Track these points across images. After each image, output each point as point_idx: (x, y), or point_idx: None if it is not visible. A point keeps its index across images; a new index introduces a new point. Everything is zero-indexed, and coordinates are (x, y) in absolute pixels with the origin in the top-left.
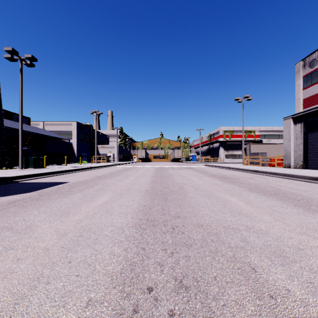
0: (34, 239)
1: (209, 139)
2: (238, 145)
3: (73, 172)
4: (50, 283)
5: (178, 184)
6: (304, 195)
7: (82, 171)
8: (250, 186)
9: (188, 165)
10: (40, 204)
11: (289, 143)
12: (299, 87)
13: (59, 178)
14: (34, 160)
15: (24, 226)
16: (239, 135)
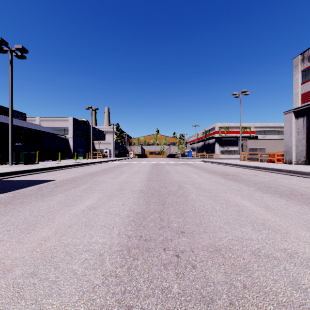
0: None
1: (204, 135)
2: (233, 141)
3: (65, 168)
4: None
5: (176, 182)
6: None
7: (75, 167)
8: (258, 185)
9: (184, 161)
10: (6, 210)
11: (291, 138)
12: (298, 81)
13: (47, 175)
14: (25, 155)
15: None
16: (235, 131)
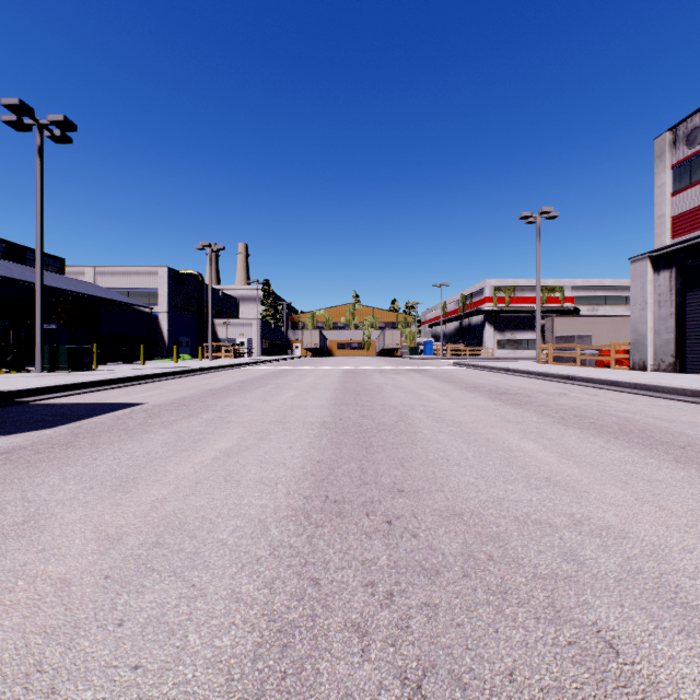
0: (39, 553)
1: (461, 307)
2: (525, 320)
3: (158, 380)
4: (58, 695)
5: (395, 408)
6: (692, 434)
7: (179, 378)
8: (562, 413)
9: (416, 364)
10: (71, 457)
11: (644, 314)
12: (664, 189)
13: (124, 393)
14: (70, 352)
15: (20, 517)
16: (528, 298)
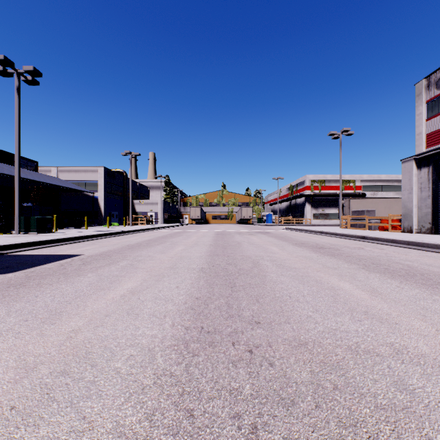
0: None
1: (290, 193)
2: (331, 201)
3: (95, 239)
4: None
5: (250, 258)
6: None
7: (108, 237)
8: (364, 261)
9: (262, 229)
10: (19, 295)
11: (411, 196)
12: (421, 116)
13: (70, 247)
14: (38, 221)
15: None
16: (333, 187)
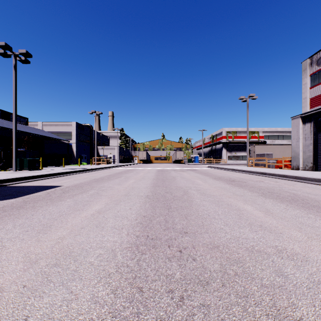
0: None
1: (211, 140)
2: (241, 147)
3: (70, 174)
4: None
5: (181, 188)
6: None
7: (80, 173)
8: (262, 191)
9: (191, 167)
10: (20, 214)
11: (298, 143)
12: (306, 86)
13: (53, 181)
14: (29, 161)
15: None
16: (243, 136)
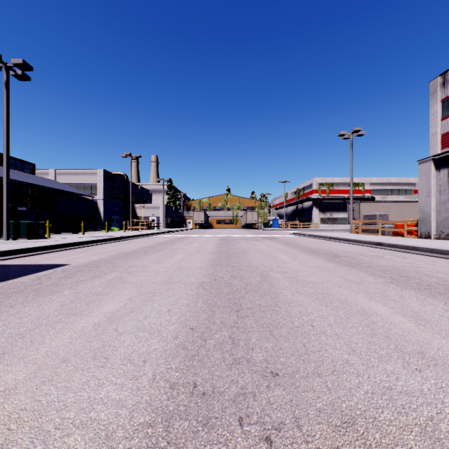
0: None
1: (297, 196)
2: (339, 205)
3: (88, 246)
4: None
5: (258, 269)
6: None
7: (104, 244)
8: (389, 273)
9: (268, 234)
10: None
11: (429, 199)
12: (436, 116)
13: (58, 256)
14: (28, 226)
15: None
16: (341, 190)
